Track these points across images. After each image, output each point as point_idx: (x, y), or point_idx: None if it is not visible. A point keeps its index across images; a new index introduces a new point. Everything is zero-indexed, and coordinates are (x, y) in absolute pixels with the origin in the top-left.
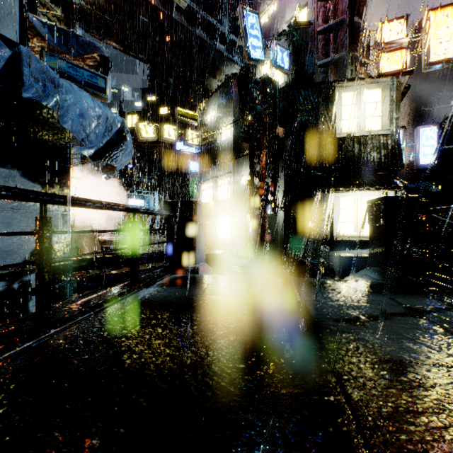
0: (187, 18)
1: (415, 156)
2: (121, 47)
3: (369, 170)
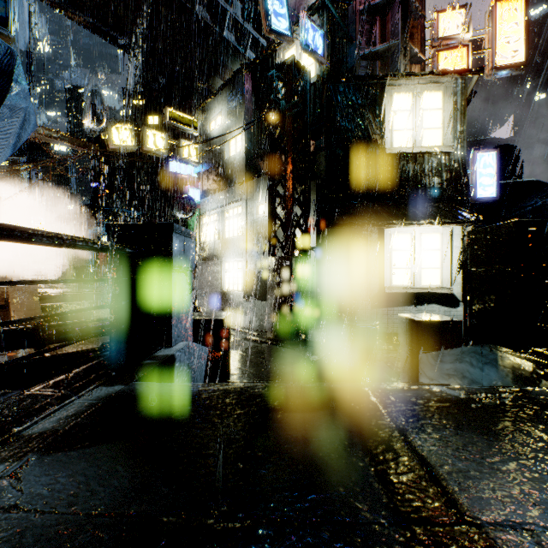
0: None
1: (471, 187)
2: (90, 26)
3: (427, 198)
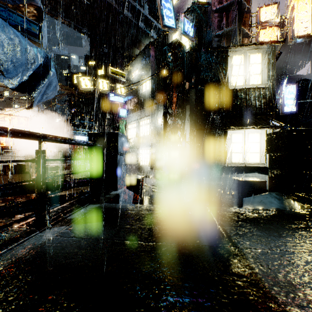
0: (117, 2)
1: (280, 105)
2: (68, 23)
3: (252, 114)
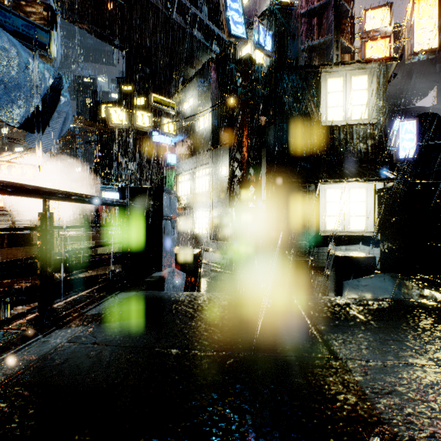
0: (164, 1)
1: (394, 149)
2: (93, 32)
3: (355, 161)
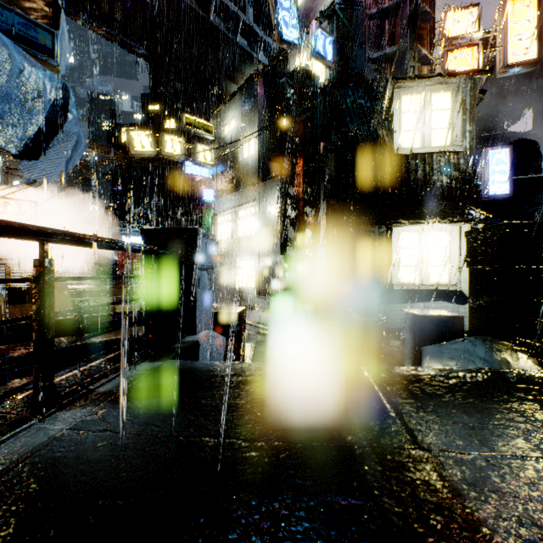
0: None
1: (483, 184)
2: (111, 37)
3: (436, 197)
